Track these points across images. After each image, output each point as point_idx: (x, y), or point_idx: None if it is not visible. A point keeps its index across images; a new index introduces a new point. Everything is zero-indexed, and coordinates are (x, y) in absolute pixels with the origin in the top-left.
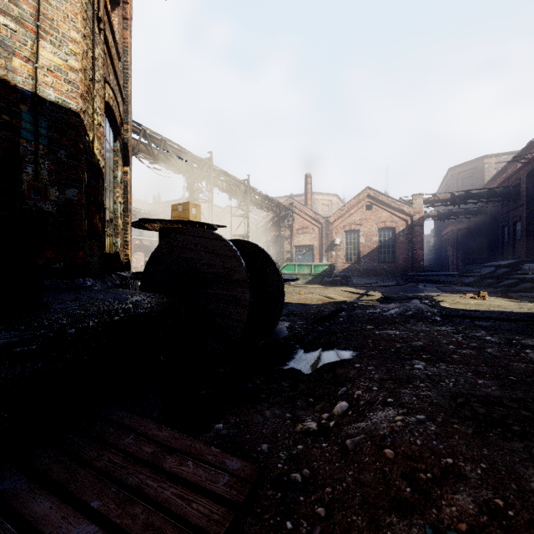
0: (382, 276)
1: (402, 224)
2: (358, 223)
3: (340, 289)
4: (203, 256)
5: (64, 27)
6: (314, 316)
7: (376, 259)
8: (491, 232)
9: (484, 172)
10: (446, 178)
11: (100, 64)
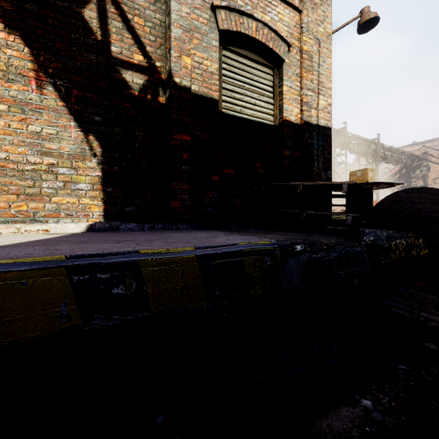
0: None
1: None
2: None
3: None
4: (428, 206)
5: (326, 83)
6: None
7: None
8: None
9: None
10: None
11: None
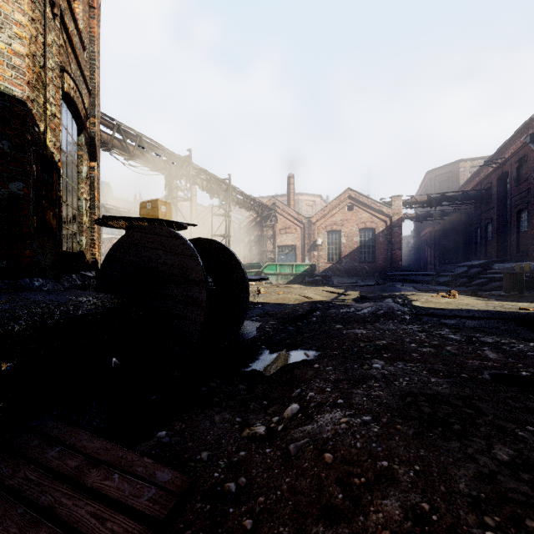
0: (362, 276)
1: (382, 225)
2: (339, 223)
3: (320, 288)
4: (160, 255)
5: (7, 9)
6: (287, 316)
7: (357, 259)
8: (465, 233)
9: (459, 175)
10: (425, 181)
11: (55, 51)
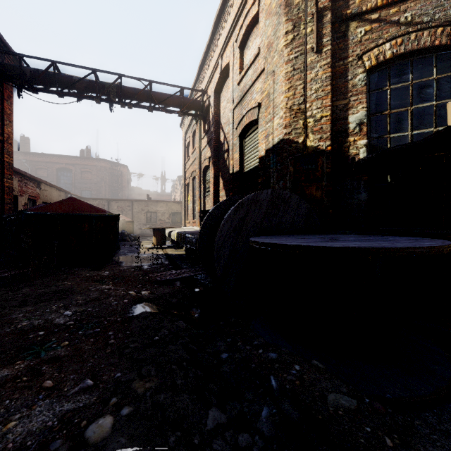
0: None
1: None
2: None
3: None
4: None
5: (279, 100)
6: None
7: None
8: None
9: None
10: None
11: (322, 73)
